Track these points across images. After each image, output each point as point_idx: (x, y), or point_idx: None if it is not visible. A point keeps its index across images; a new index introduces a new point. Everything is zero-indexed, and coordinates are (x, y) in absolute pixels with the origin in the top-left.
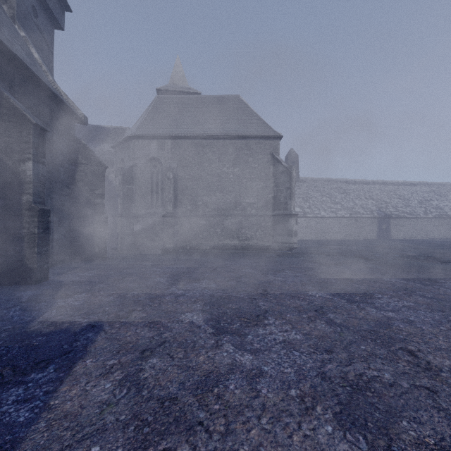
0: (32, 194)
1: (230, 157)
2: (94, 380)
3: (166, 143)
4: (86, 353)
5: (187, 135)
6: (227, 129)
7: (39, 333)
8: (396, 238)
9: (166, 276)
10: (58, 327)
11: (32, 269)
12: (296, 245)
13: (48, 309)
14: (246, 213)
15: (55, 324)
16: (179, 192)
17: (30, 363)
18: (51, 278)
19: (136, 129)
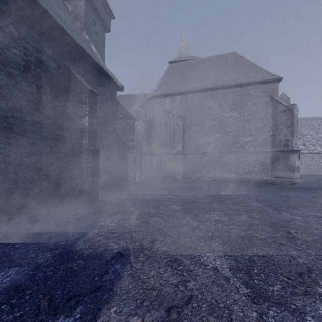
0: (88, 139)
1: (229, 103)
2: None
3: (176, 98)
4: (112, 295)
5: (193, 90)
6: (226, 80)
7: (80, 255)
8: None
9: (180, 204)
10: (95, 250)
11: (87, 192)
12: (298, 180)
13: (92, 228)
14: (244, 151)
15: (93, 246)
16: (186, 135)
17: (64, 297)
18: (100, 199)
19: (155, 91)
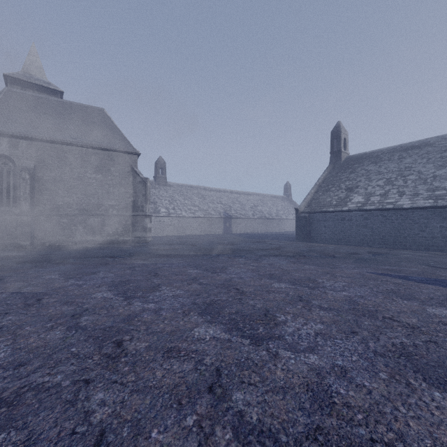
0: None
1: (92, 165)
2: None
3: (20, 143)
4: None
5: (47, 139)
6: (91, 139)
7: None
8: (235, 233)
9: (26, 264)
10: None
11: None
12: (150, 239)
13: None
14: (108, 214)
15: None
16: (36, 191)
17: None
18: None
19: None
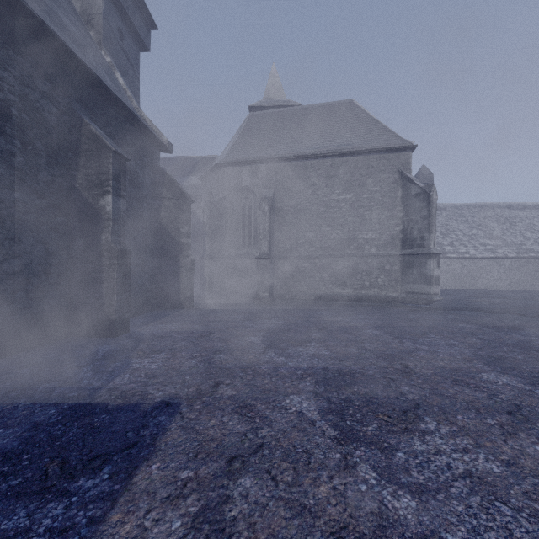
0: (112, 233)
1: (340, 180)
2: (158, 509)
3: (260, 168)
4: (153, 450)
5: (286, 156)
6: (337, 144)
7: (103, 408)
8: None
9: (261, 335)
10: (127, 400)
11: (111, 319)
12: (437, 297)
13: (121, 372)
14: (363, 253)
15: (124, 395)
16: (275, 227)
17: (83, 458)
18: (132, 330)
19: (225, 155)
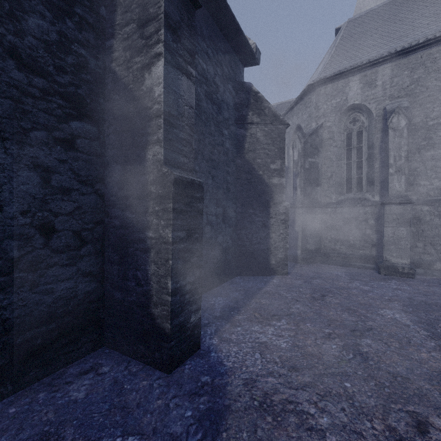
0: (163, 143)
1: None
2: None
3: (380, 72)
4: None
5: (435, 36)
6: None
7: None
8: None
9: None
10: None
11: (162, 331)
12: None
13: None
14: None
15: None
16: (410, 155)
17: None
18: (205, 341)
19: (319, 73)
